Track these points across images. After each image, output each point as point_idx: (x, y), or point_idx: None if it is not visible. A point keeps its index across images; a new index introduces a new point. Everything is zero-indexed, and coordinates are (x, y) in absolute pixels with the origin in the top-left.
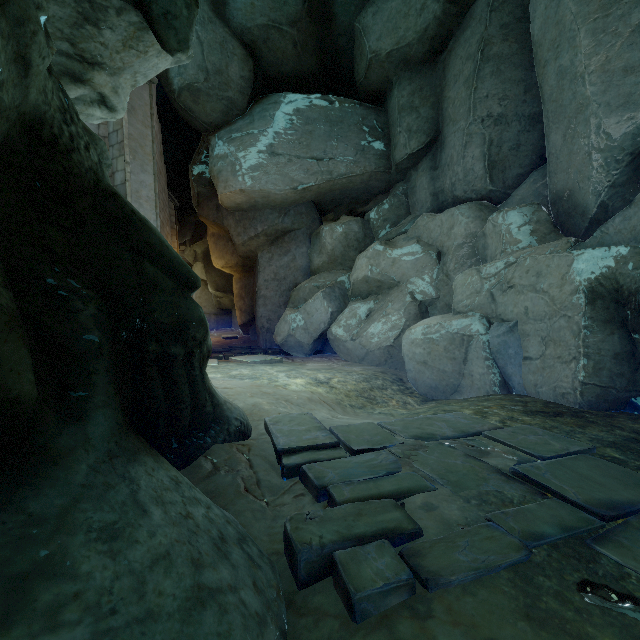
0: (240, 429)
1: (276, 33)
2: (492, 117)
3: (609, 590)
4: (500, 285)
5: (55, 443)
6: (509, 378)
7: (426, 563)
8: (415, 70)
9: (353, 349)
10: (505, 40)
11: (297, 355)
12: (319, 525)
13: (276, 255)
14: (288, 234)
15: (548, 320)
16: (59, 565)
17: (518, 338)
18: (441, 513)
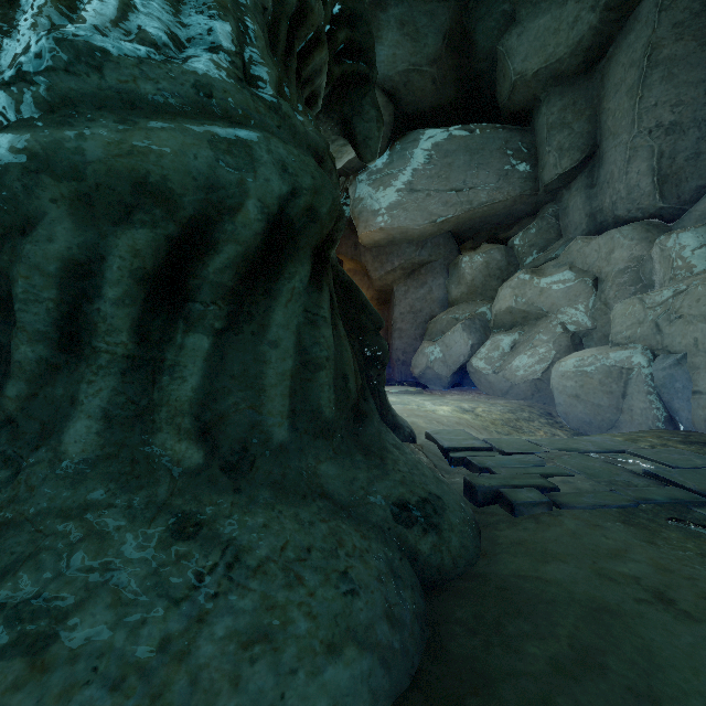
0: (411, 435)
1: (416, 75)
2: (662, 127)
3: (689, 522)
4: (667, 315)
5: (363, 408)
6: (675, 413)
7: (560, 499)
8: (567, 84)
9: (495, 382)
10: (679, 40)
11: (434, 388)
12: (487, 479)
13: (412, 288)
14: (424, 266)
15: None
16: (387, 450)
17: (687, 371)
18: (575, 485)
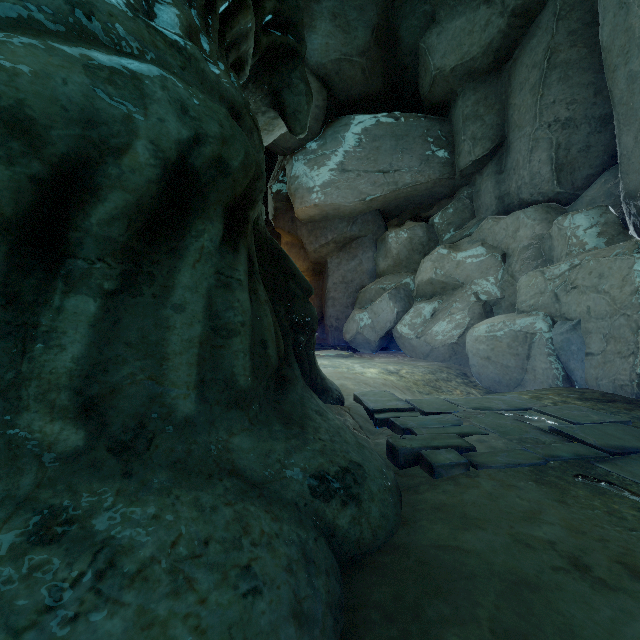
0: (339, 397)
1: (347, 64)
2: (559, 122)
3: (594, 478)
4: (564, 286)
5: (287, 375)
6: (572, 373)
7: (477, 459)
8: (479, 80)
9: (418, 346)
10: (573, 46)
11: (364, 351)
12: (409, 441)
13: (344, 260)
14: (355, 241)
15: (609, 318)
16: (309, 417)
17: (581, 335)
18: (490, 444)
